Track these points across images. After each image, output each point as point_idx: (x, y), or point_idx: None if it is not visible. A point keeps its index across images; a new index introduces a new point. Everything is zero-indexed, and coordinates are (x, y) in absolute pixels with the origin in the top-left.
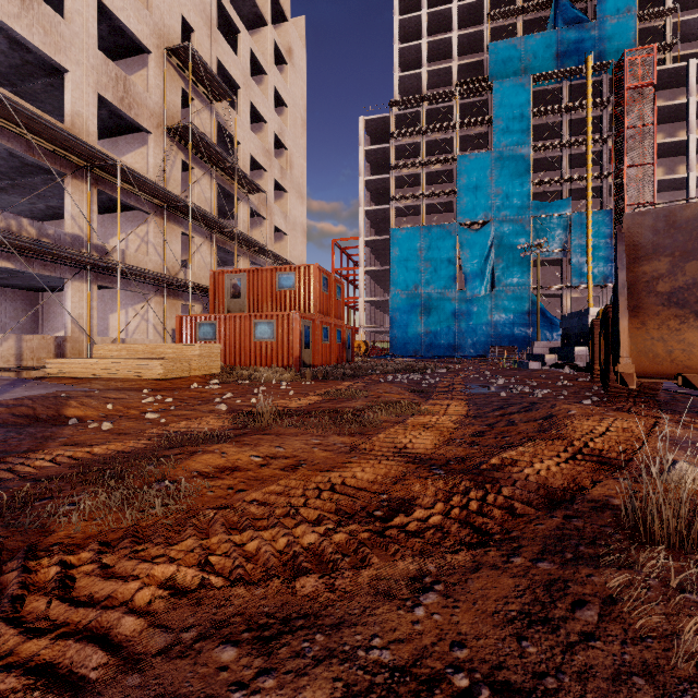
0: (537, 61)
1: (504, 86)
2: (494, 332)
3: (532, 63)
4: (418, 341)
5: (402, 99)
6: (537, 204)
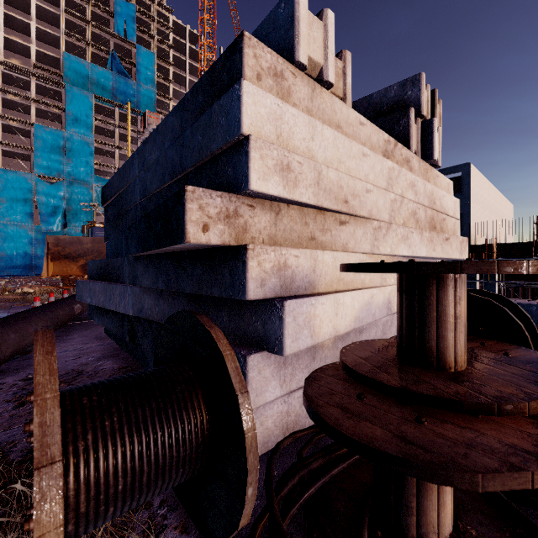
0: (100, 84)
1: (74, 91)
2: None
3: (97, 84)
4: None
5: None
6: (98, 177)
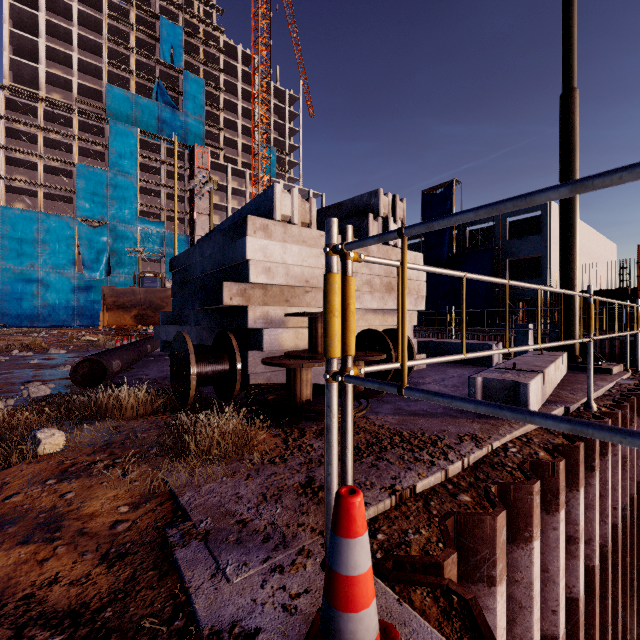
0: (145, 117)
1: (118, 126)
2: None
3: (141, 117)
4: (35, 313)
5: (16, 89)
6: (143, 220)
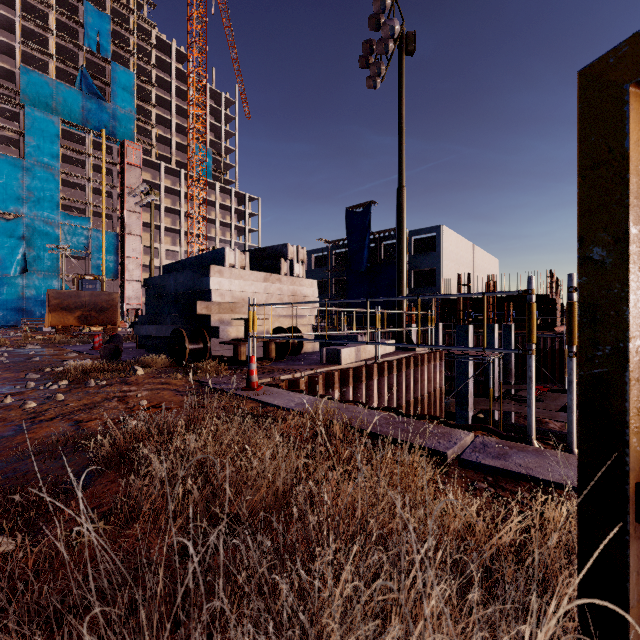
0: (67, 105)
1: (36, 114)
2: (26, 306)
3: (63, 105)
4: None
5: None
6: (65, 214)
